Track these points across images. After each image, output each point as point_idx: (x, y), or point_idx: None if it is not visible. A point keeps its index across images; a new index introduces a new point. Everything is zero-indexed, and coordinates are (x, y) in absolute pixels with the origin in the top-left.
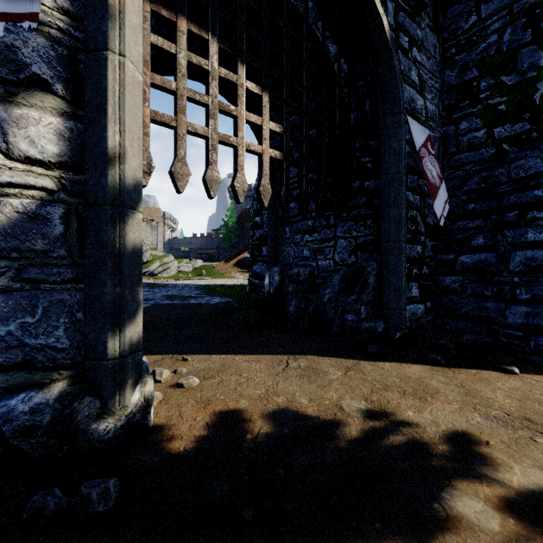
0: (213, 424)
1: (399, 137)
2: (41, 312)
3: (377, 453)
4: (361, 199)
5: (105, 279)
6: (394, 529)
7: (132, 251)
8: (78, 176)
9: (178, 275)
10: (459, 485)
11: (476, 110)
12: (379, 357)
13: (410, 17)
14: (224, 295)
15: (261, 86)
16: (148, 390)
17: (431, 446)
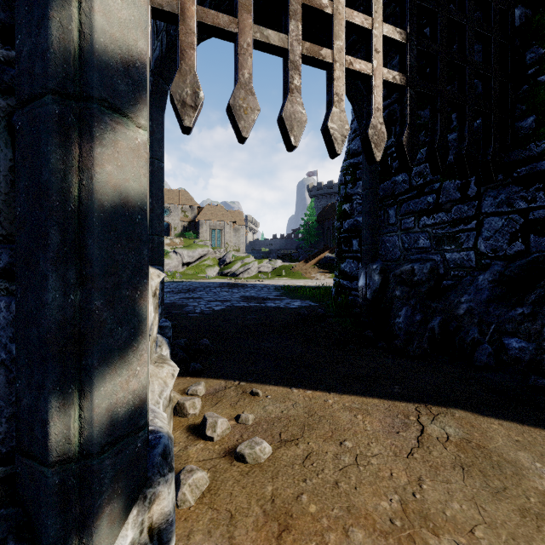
0: None
1: None
2: None
3: None
4: (539, 146)
5: (45, 271)
6: None
7: (116, 208)
8: (15, 51)
9: (258, 275)
10: None
11: None
12: None
13: None
14: (305, 298)
15: None
16: (159, 512)
17: None
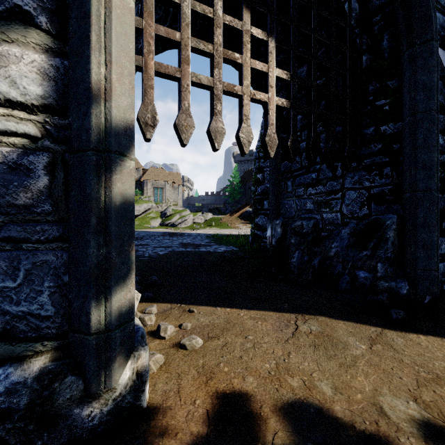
0: (214, 415)
1: (430, 69)
2: (24, 275)
3: None
4: (376, 146)
5: (88, 238)
6: None
7: (121, 205)
8: (65, 120)
9: (193, 225)
10: None
11: None
12: (408, 326)
13: None
14: (229, 244)
15: (267, 32)
16: (141, 365)
17: None
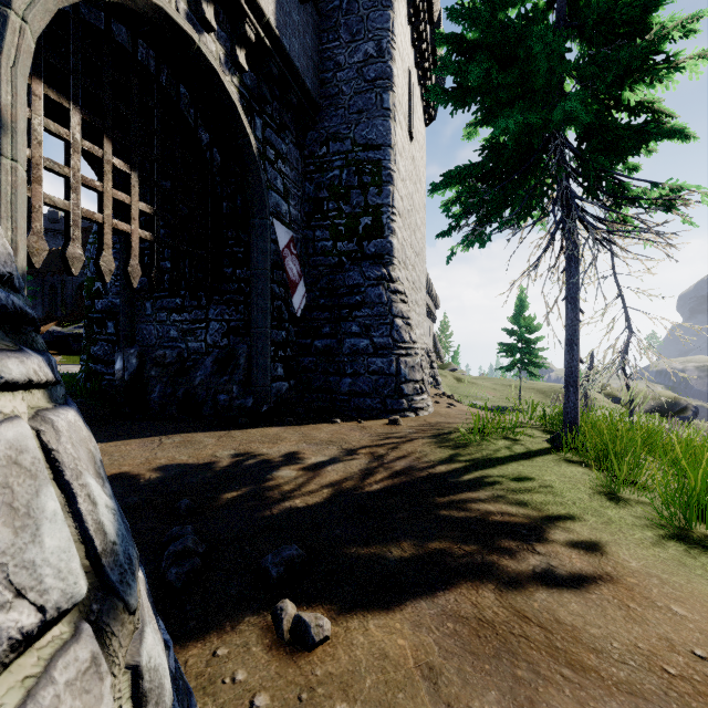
0: None
1: (265, 239)
2: None
3: (240, 468)
4: (234, 286)
5: None
6: (246, 486)
7: None
8: None
9: None
10: (283, 468)
11: (327, 224)
12: (248, 426)
13: (276, 133)
14: None
15: (130, 165)
16: None
17: (273, 460)
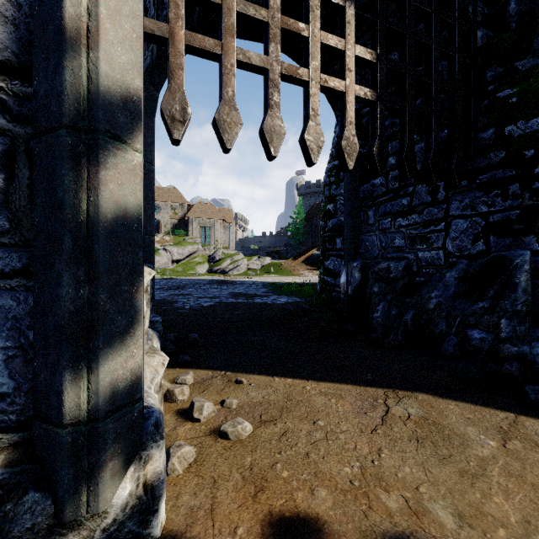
0: None
1: None
2: None
3: None
4: (497, 155)
5: (60, 270)
6: None
7: (117, 219)
8: (31, 88)
9: (247, 272)
10: None
11: None
12: None
13: None
14: (291, 294)
15: None
16: (152, 471)
17: None
